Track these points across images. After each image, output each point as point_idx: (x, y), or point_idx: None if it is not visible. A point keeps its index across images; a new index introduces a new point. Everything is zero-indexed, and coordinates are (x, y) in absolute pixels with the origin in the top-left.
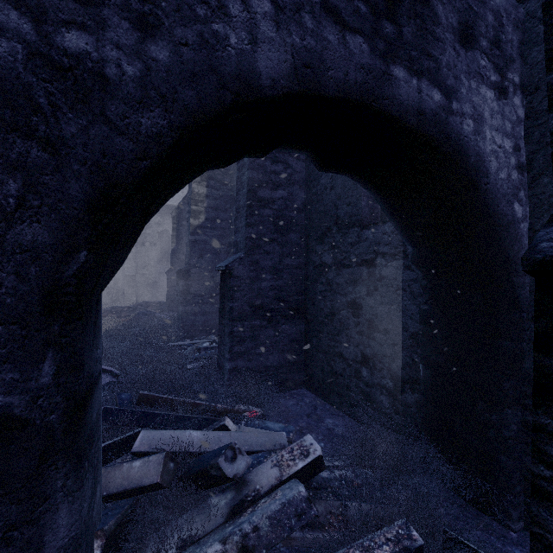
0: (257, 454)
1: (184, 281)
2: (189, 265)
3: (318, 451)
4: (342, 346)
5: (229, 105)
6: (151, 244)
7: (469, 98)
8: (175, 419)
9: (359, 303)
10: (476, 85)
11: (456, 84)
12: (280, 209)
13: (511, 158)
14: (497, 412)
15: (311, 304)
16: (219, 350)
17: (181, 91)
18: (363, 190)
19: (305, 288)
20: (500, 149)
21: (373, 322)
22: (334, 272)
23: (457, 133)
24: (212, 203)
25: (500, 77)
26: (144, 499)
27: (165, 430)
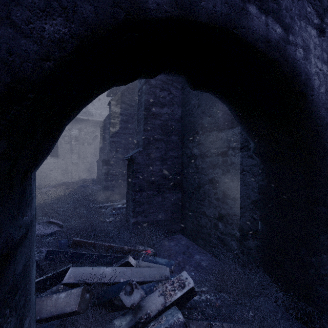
0: (149, 283)
1: (106, 166)
2: (109, 156)
3: (191, 284)
4: (205, 208)
5: (122, 22)
6: (88, 144)
7: (300, 34)
8: (96, 257)
9: (217, 180)
10: (304, 25)
11: (291, 22)
12: (165, 120)
13: (327, 78)
14: (315, 256)
15: (185, 181)
16: (127, 210)
17: (81, 5)
18: (219, 106)
19: (181, 170)
20: (321, 72)
21: (226, 193)
22: (200, 160)
23: (292, 58)
24: (123, 118)
25: (320, 21)
26: (68, 320)
27: (86, 267)
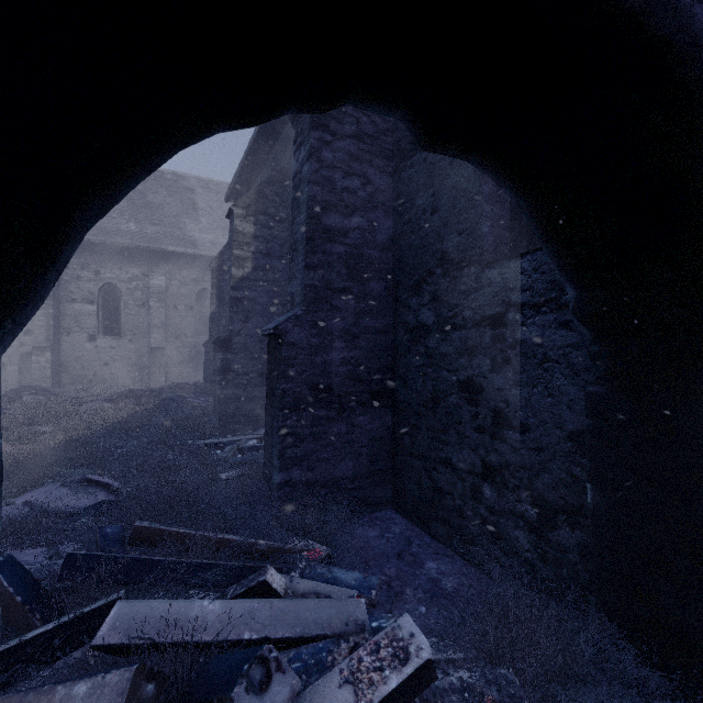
0: (317, 643)
1: (223, 354)
2: (230, 332)
3: (425, 651)
4: (451, 450)
5: None
6: (186, 307)
7: None
8: (188, 569)
9: (479, 384)
10: None
11: None
12: (356, 245)
13: None
14: None
15: (402, 385)
16: (266, 453)
17: None
18: (484, 208)
19: (393, 361)
20: None
21: (502, 413)
22: (438, 337)
23: None
24: (262, 246)
25: None
26: None
27: (158, 600)
